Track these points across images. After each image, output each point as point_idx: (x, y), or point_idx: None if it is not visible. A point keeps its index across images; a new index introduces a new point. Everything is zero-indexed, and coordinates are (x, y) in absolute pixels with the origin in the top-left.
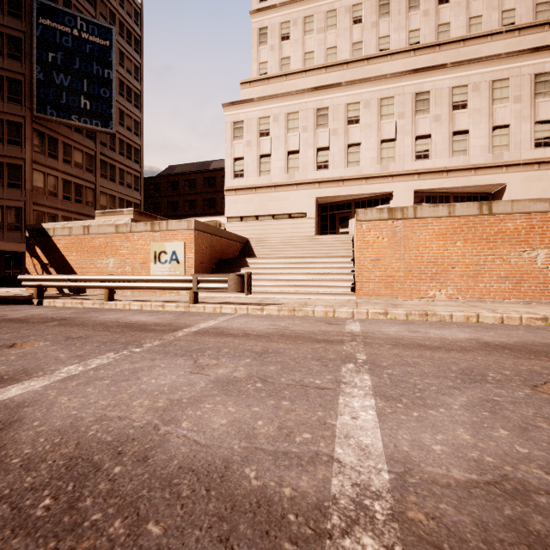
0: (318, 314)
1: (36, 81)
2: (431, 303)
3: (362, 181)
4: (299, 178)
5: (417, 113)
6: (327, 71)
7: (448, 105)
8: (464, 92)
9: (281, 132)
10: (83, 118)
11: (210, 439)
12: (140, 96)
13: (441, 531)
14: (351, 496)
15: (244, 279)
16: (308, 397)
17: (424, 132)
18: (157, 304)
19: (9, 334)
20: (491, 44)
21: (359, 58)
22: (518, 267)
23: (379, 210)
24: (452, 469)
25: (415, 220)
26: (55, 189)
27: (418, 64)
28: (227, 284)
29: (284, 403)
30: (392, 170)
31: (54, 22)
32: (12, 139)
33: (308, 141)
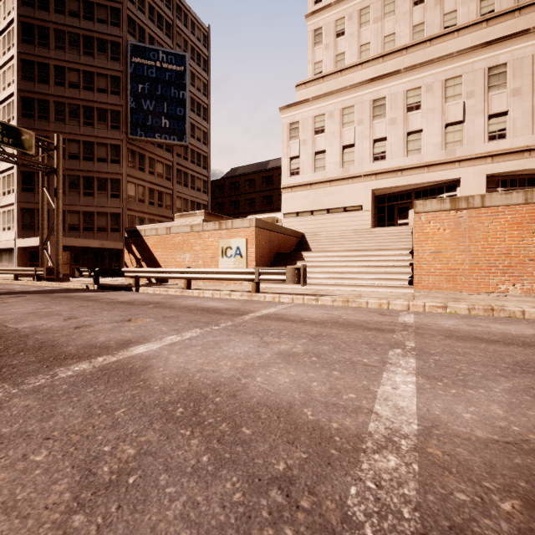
0: (372, 306)
1: (130, 109)
2: (502, 298)
3: (423, 169)
4: (354, 171)
5: (490, 90)
6: (385, 60)
7: (530, 75)
8: None
9: (336, 128)
10: (164, 135)
11: (278, 390)
12: (207, 109)
13: (452, 462)
14: (384, 434)
15: (300, 272)
16: (355, 370)
17: (499, 110)
18: (225, 293)
19: (124, 312)
20: None
21: (420, 40)
22: None
23: (440, 200)
24: (476, 430)
25: (483, 209)
26: (143, 196)
27: (492, 35)
28: (284, 276)
29: (334, 373)
30: (459, 155)
31: (143, 59)
32: (113, 159)
33: (363, 133)
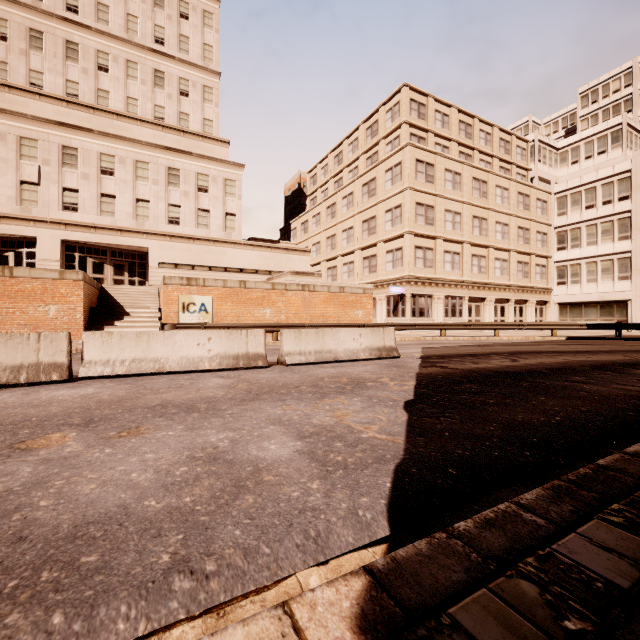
0: None
1: None
2: None
3: None
4: None
5: (64, 165)
6: None
7: (97, 167)
8: (112, 161)
9: None
10: None
11: None
12: None
13: None
14: None
15: None
16: None
17: (71, 186)
18: None
19: None
20: (142, 128)
21: None
22: (35, 318)
23: None
24: None
25: None
26: None
27: (73, 118)
28: None
29: None
30: (35, 215)
31: None
32: None
33: None
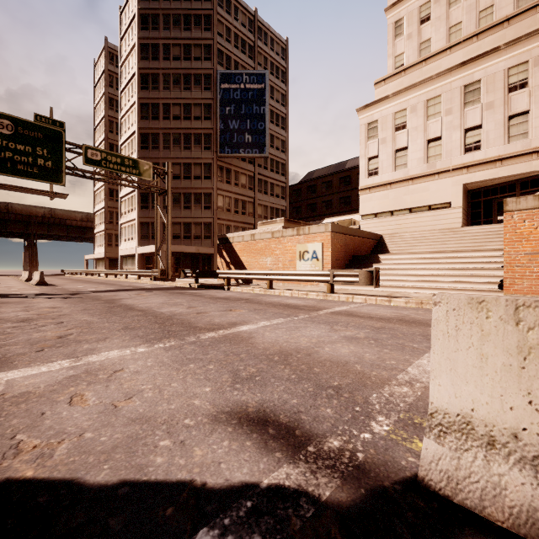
0: None
1: (219, 131)
2: None
3: (530, 156)
4: (441, 166)
5: None
6: (479, 38)
7: None
8: None
9: (419, 122)
10: (247, 149)
11: (339, 355)
12: (285, 119)
13: None
14: (406, 380)
15: (373, 274)
16: (403, 350)
17: None
18: (303, 293)
19: (225, 305)
20: None
21: (527, 6)
22: None
23: (537, 196)
24: None
25: None
26: (229, 206)
27: None
28: (358, 278)
29: (385, 350)
30: None
31: (229, 84)
32: (206, 176)
33: (452, 124)
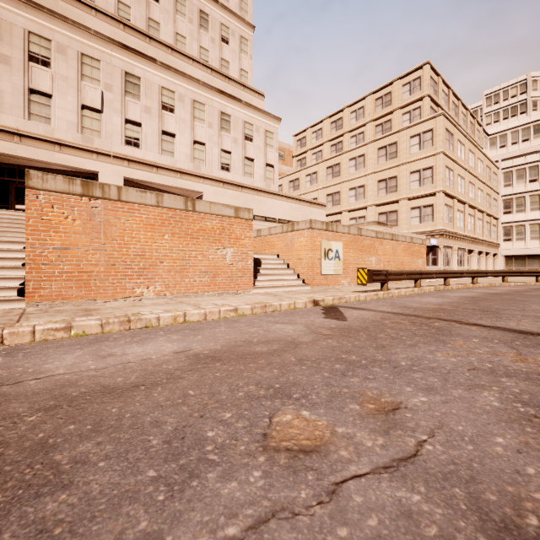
0: None
1: None
2: (138, 303)
3: (54, 146)
4: None
5: (127, 94)
6: None
7: (158, 102)
8: (172, 97)
9: None
10: None
11: None
12: None
13: None
14: None
15: None
16: None
17: (134, 118)
18: None
19: None
20: (193, 68)
21: None
22: (215, 263)
23: (68, 179)
24: None
25: (120, 203)
26: None
27: (129, 43)
28: None
29: None
30: (97, 146)
31: None
32: None
33: None
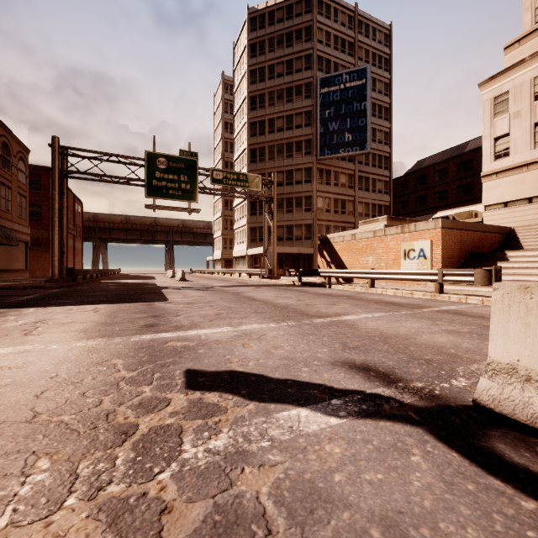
0: None
1: (319, 135)
2: None
3: None
4: None
5: None
6: None
7: None
8: None
9: None
10: (347, 148)
11: (436, 342)
12: (389, 108)
13: None
14: None
15: (492, 273)
16: None
17: None
18: (407, 292)
19: (329, 300)
20: None
21: None
22: None
23: None
24: None
25: None
26: (329, 207)
27: None
28: (472, 278)
29: (486, 342)
30: None
31: (329, 88)
32: (306, 180)
33: None
